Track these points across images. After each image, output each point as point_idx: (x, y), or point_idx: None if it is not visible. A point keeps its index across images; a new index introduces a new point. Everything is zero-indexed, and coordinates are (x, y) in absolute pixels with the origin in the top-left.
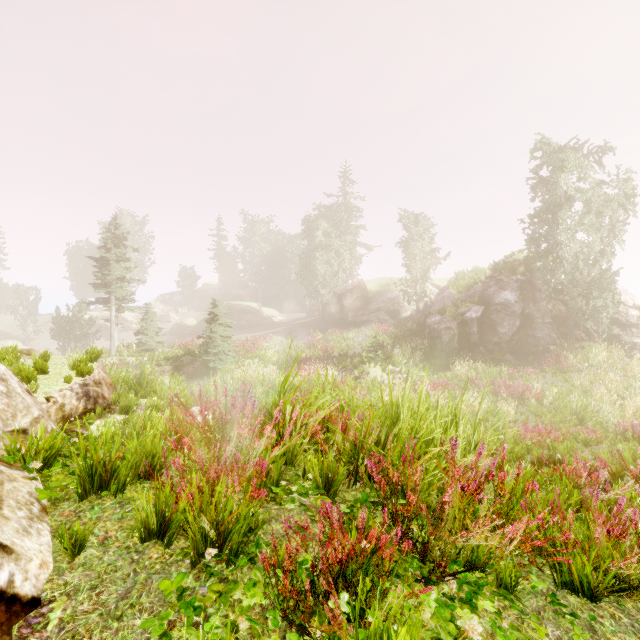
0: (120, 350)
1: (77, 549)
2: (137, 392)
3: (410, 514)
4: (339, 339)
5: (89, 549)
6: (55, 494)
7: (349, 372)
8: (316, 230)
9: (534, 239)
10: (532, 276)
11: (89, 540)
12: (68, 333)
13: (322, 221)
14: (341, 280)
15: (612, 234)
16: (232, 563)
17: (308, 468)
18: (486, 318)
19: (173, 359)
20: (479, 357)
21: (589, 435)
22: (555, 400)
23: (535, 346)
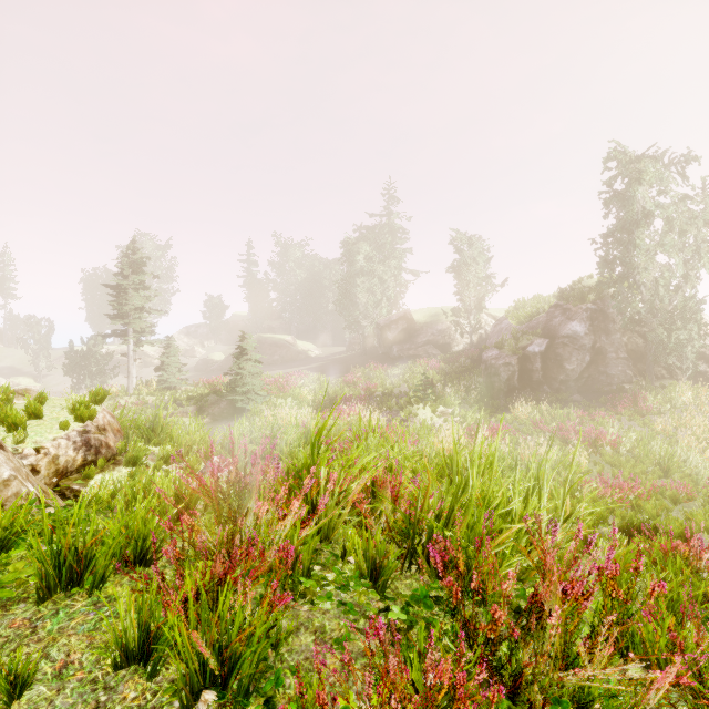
0: (139, 388)
1: (18, 688)
2: (150, 439)
3: (496, 636)
4: (383, 376)
5: (37, 685)
6: (7, 593)
7: (394, 414)
8: (357, 254)
9: (607, 262)
10: (604, 304)
11: (40, 669)
12: (83, 369)
13: (363, 244)
14: (385, 310)
15: (698, 256)
16: (240, 708)
17: (349, 549)
18: (551, 353)
19: (197, 398)
20: (543, 397)
21: (678, 490)
22: (634, 448)
23: (608, 385)
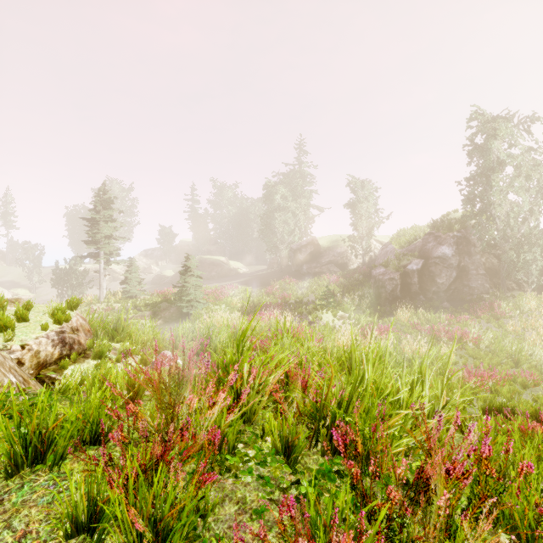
0: (108, 297)
1: None
2: (114, 337)
3: (391, 513)
4: (295, 288)
5: None
6: None
7: (304, 317)
8: (275, 194)
9: (469, 199)
10: (467, 233)
11: (2, 538)
12: (66, 282)
13: (280, 186)
14: (297, 237)
15: (540, 195)
16: None
17: (267, 430)
18: (426, 270)
19: (152, 305)
20: (419, 304)
21: (527, 378)
22: (491, 344)
23: (470, 295)
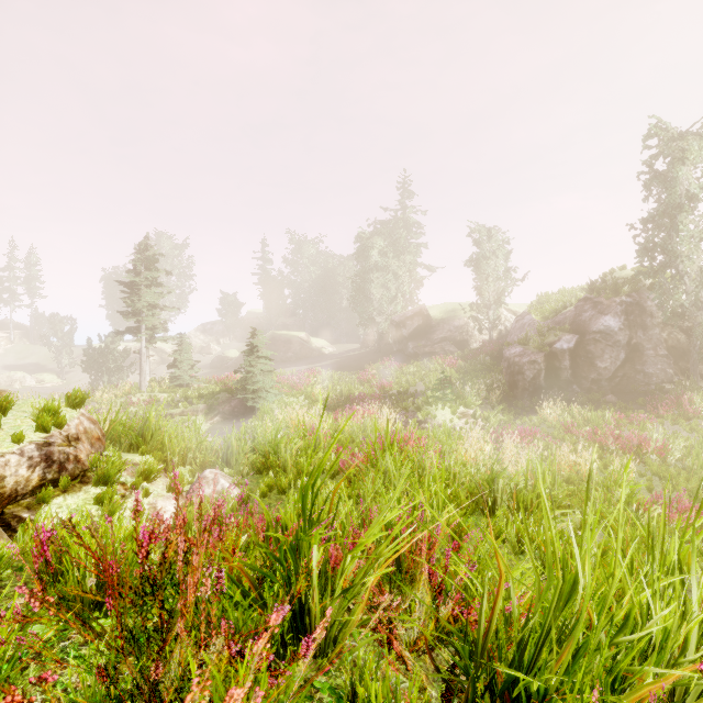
0: (151, 385)
1: None
2: (139, 446)
3: None
4: (398, 374)
5: None
6: None
7: (411, 415)
8: (371, 249)
9: (645, 250)
10: (640, 297)
11: None
12: (101, 366)
13: (378, 239)
14: (400, 306)
15: None
16: None
17: (360, 699)
18: (581, 349)
19: (207, 396)
20: (572, 397)
21: None
22: (685, 457)
23: (645, 384)
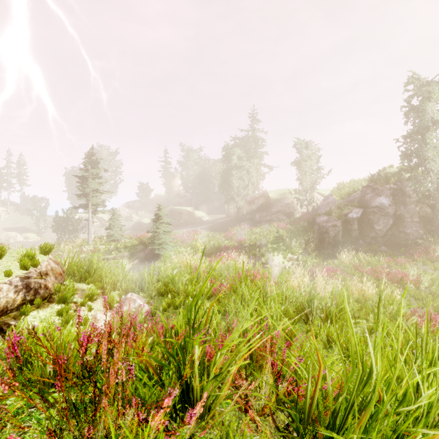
0: (95, 240)
1: None
2: (86, 278)
3: None
4: (249, 233)
5: None
6: None
7: (258, 259)
8: (232, 155)
9: (405, 155)
10: (402, 185)
11: None
12: (64, 228)
13: (237, 149)
14: (250, 191)
15: None
16: None
17: None
18: (365, 218)
19: (130, 247)
20: (359, 248)
21: None
22: (431, 285)
23: (405, 240)
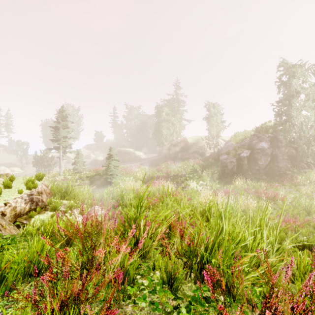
0: (64, 172)
1: None
2: (65, 197)
3: None
4: (174, 167)
5: None
6: None
7: (179, 184)
8: (162, 112)
9: (278, 114)
10: (277, 134)
11: None
12: (41, 164)
13: (165, 107)
14: (175, 137)
15: None
16: None
17: (156, 265)
18: (252, 156)
19: (90, 177)
20: (248, 177)
21: None
22: (292, 201)
23: (278, 171)
